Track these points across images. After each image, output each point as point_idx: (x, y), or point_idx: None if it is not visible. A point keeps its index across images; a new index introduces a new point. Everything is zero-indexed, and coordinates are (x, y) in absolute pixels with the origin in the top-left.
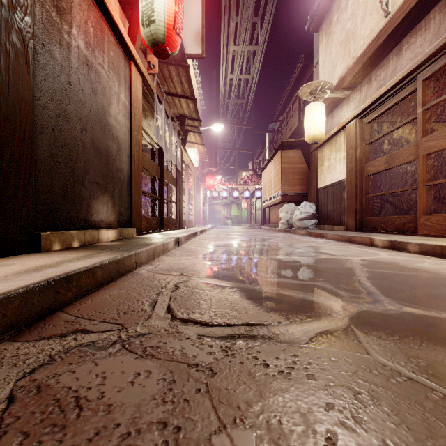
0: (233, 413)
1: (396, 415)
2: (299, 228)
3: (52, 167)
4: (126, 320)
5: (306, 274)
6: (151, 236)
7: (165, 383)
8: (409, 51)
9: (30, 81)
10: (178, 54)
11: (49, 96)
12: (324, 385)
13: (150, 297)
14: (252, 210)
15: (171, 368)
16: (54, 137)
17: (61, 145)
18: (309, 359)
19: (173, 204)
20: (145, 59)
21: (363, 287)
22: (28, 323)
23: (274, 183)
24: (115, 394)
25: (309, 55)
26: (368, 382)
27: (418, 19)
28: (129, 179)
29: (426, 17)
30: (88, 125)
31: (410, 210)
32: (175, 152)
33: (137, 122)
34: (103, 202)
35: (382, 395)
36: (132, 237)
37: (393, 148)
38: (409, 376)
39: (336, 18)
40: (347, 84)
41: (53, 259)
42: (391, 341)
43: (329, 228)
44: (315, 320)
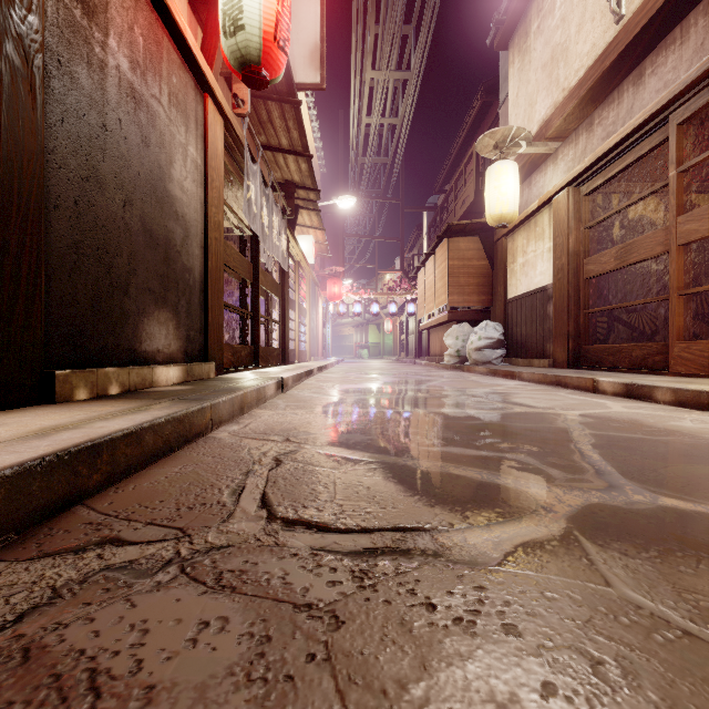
0: (373, 704)
1: (671, 708)
2: (476, 364)
3: (75, 264)
4: (190, 521)
5: (493, 440)
6: (239, 376)
7: (252, 642)
8: (655, 77)
9: (37, 122)
10: (282, 82)
11: (69, 147)
12: (536, 645)
13: (233, 479)
14: (401, 335)
15: (263, 612)
16: (77, 215)
17: (90, 227)
18: (505, 595)
19: (274, 325)
20: (230, 91)
21: (588, 462)
22: (23, 526)
23: (436, 291)
24: (162, 665)
25: (492, 86)
26: (615, 641)
27: (669, 27)
28: (204, 284)
29: (682, 22)
30: (136, 196)
31: (655, 333)
32: (277, 242)
33: (216, 193)
34: (160, 321)
35: (642, 666)
36: (207, 379)
37: (628, 235)
38: (685, 628)
39: (536, 26)
40: (554, 132)
41: (73, 416)
42: (646, 559)
43: (525, 364)
44: (512, 522)
